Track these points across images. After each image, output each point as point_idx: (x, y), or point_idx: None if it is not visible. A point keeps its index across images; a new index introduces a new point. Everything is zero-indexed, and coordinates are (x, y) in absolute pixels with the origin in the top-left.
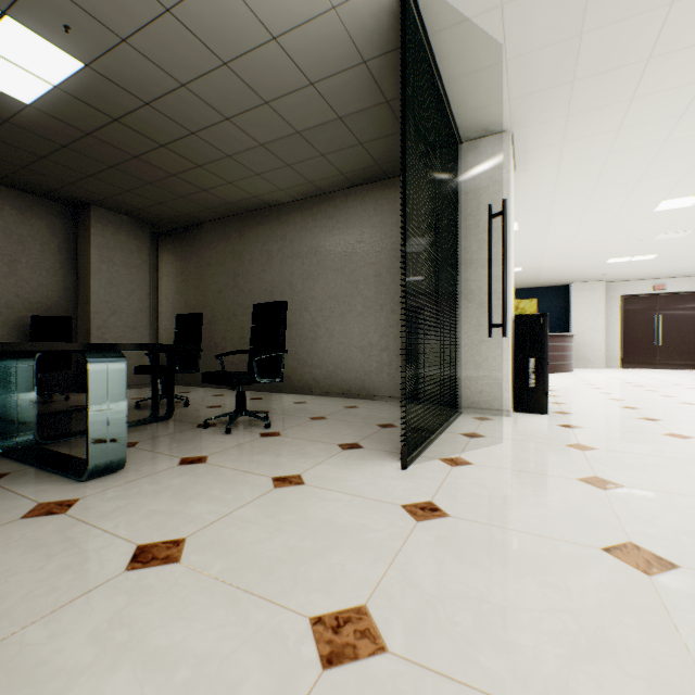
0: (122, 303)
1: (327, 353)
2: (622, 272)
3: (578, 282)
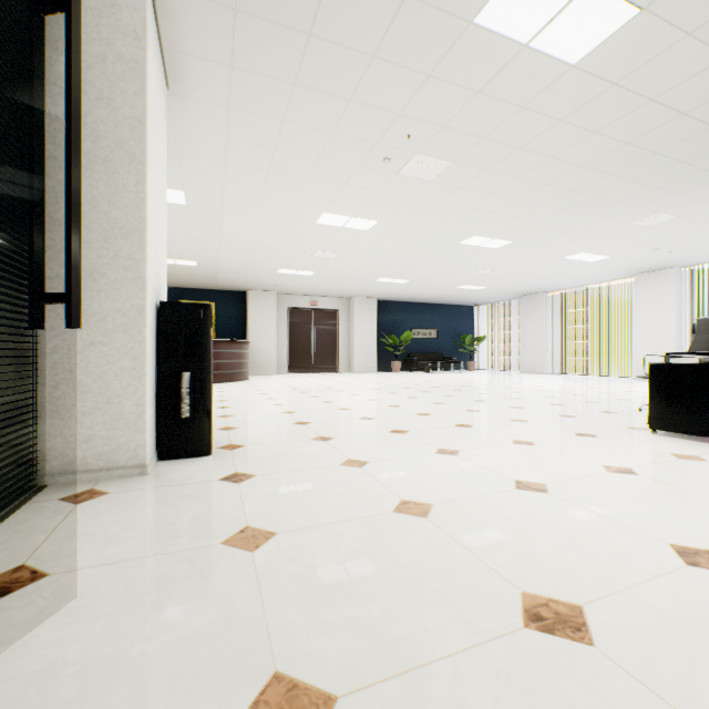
0: None
1: None
2: (290, 285)
3: (255, 290)
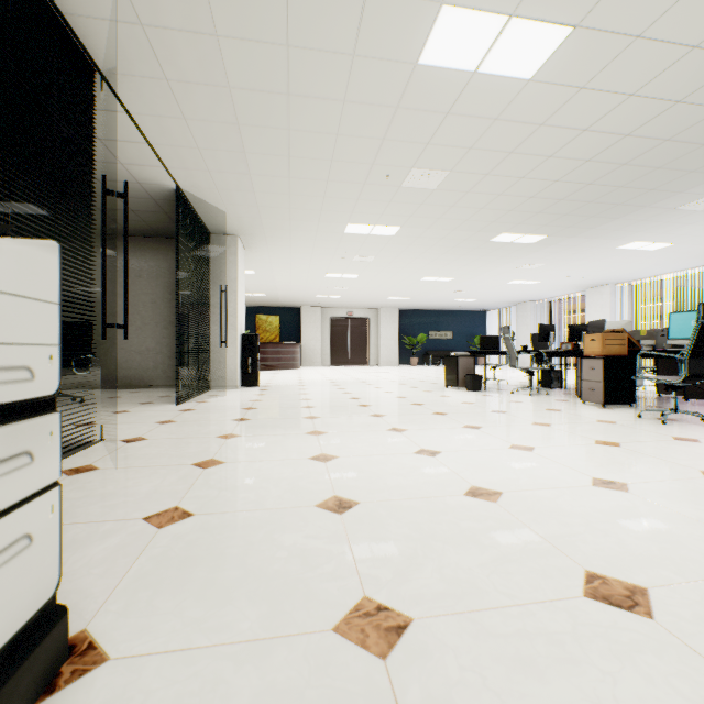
0: None
1: (110, 356)
2: (329, 303)
3: (306, 306)
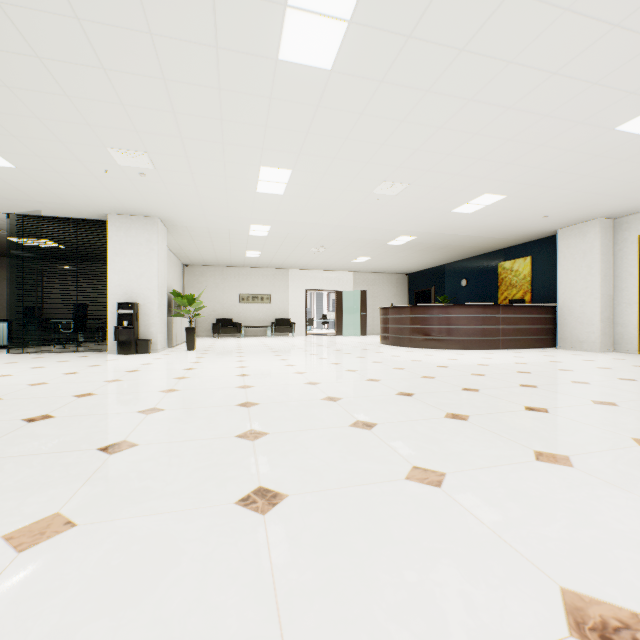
0: None
1: None
2: (559, 209)
3: (564, 227)
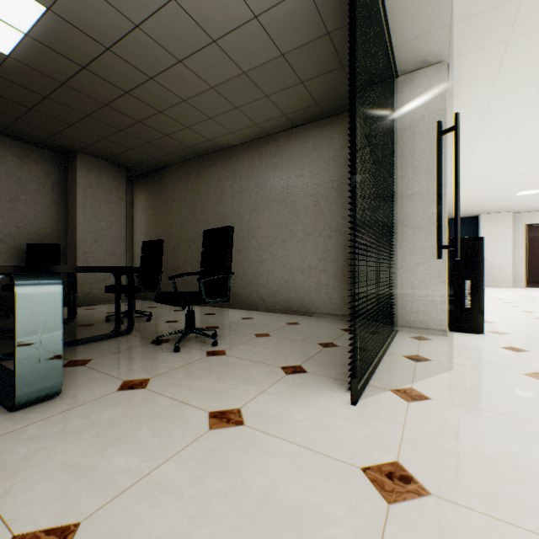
0: (103, 233)
1: (271, 274)
2: (529, 203)
3: (486, 214)
